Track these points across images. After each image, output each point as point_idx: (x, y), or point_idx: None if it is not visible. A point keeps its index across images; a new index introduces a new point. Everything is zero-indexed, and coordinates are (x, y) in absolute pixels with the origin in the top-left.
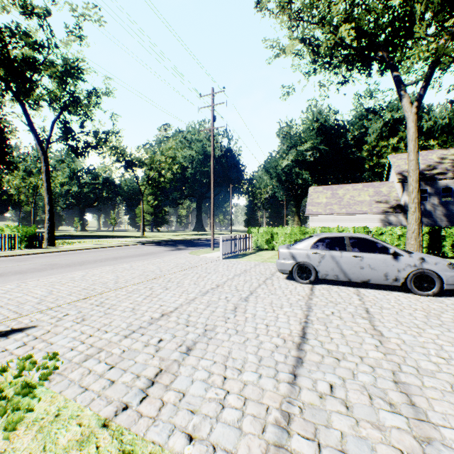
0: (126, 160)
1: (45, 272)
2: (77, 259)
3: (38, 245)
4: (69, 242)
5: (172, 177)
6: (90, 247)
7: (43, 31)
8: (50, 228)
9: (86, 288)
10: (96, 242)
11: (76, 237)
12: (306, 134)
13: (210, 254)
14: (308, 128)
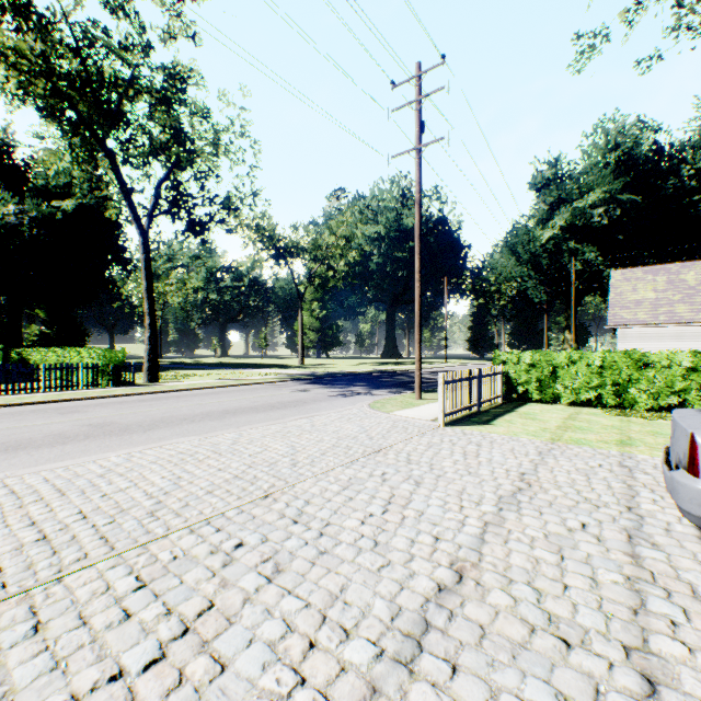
0: (277, 247)
1: (60, 447)
2: (157, 414)
3: (129, 381)
4: (184, 375)
5: (345, 269)
6: (205, 385)
7: (129, 23)
8: (150, 352)
9: (52, 535)
10: (225, 375)
11: (204, 367)
12: (592, 176)
13: (413, 410)
14: (595, 164)
